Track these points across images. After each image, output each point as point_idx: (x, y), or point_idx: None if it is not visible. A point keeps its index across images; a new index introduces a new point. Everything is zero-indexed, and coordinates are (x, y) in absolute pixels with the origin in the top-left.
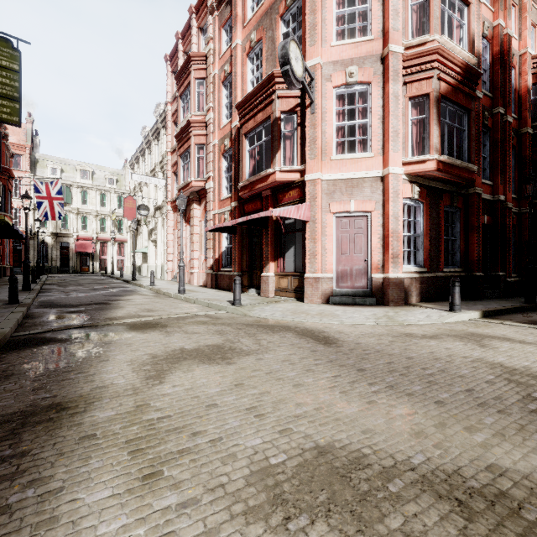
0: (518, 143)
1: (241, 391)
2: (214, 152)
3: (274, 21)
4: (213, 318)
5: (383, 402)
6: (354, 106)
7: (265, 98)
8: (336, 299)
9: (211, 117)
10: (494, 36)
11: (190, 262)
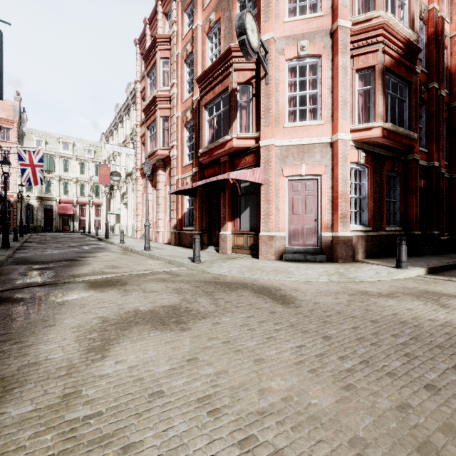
0: (449, 115)
1: (193, 370)
2: (177, 123)
3: (231, 2)
4: (173, 275)
5: (364, 387)
6: (305, 78)
7: (223, 71)
8: (289, 256)
9: (175, 92)
10: (429, 18)
11: (156, 222)
